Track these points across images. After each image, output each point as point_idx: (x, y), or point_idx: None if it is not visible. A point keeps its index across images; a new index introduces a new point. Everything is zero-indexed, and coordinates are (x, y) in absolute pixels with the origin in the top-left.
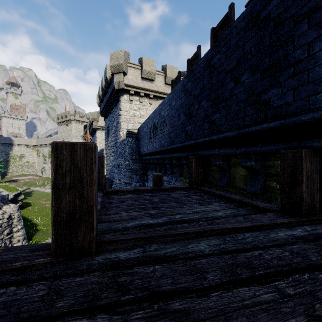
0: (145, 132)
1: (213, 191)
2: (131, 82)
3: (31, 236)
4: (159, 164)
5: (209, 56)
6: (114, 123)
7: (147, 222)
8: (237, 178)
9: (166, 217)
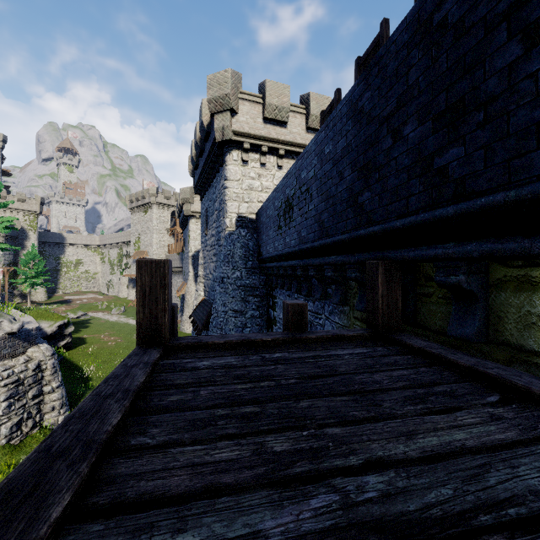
0: (269, 216)
1: (442, 353)
2: (244, 127)
3: (77, 399)
4: (297, 277)
5: (425, 5)
6: (216, 203)
7: (257, 524)
8: (512, 322)
9: (328, 485)
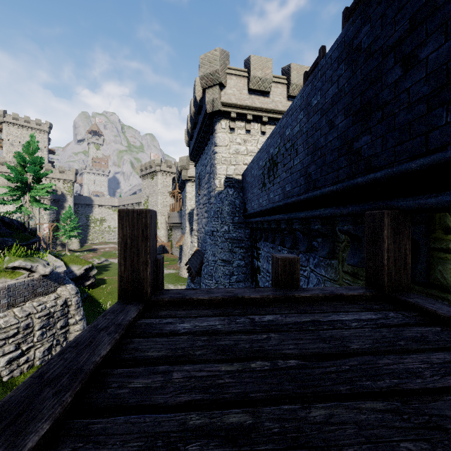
0: (254, 175)
1: None
2: (231, 98)
3: None
4: (280, 230)
5: None
6: (207, 167)
7: None
8: None
9: None
